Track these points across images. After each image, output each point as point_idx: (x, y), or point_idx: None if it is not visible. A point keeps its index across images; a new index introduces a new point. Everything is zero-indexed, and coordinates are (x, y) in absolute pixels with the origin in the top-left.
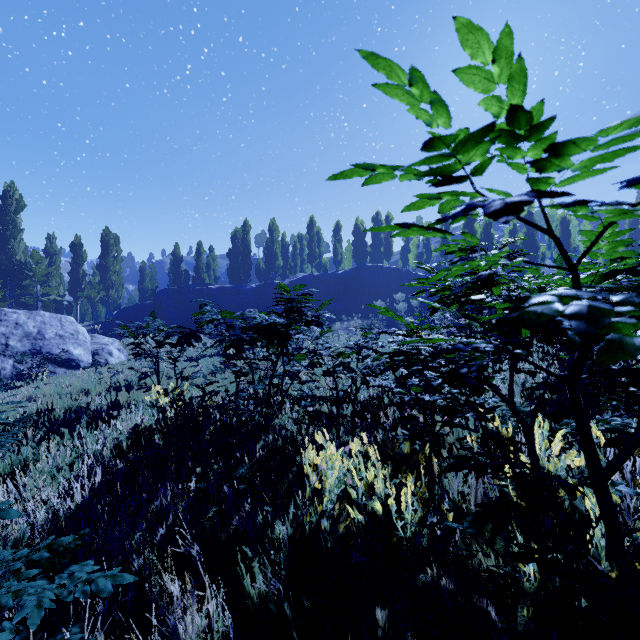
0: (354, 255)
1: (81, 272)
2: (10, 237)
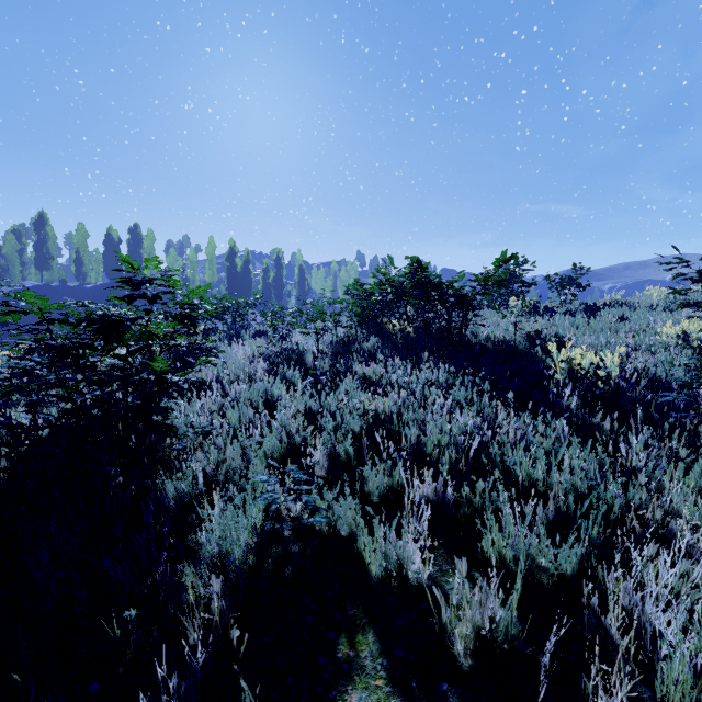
0: (106, 268)
1: None
2: None
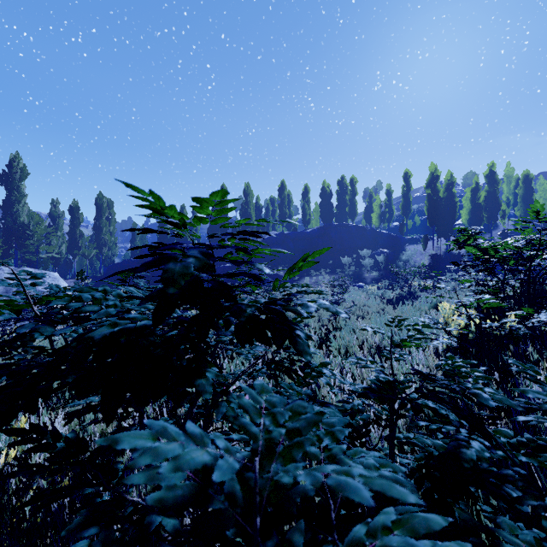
0: (321, 215)
1: (78, 232)
2: (15, 201)
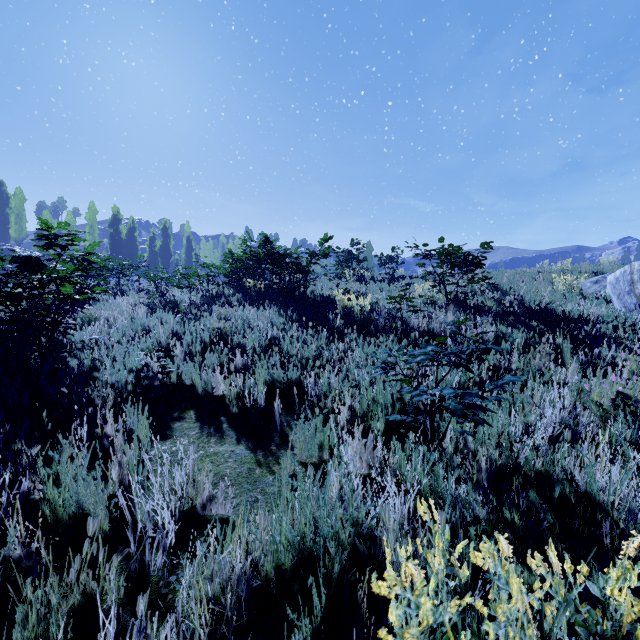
0: None
1: None
2: None
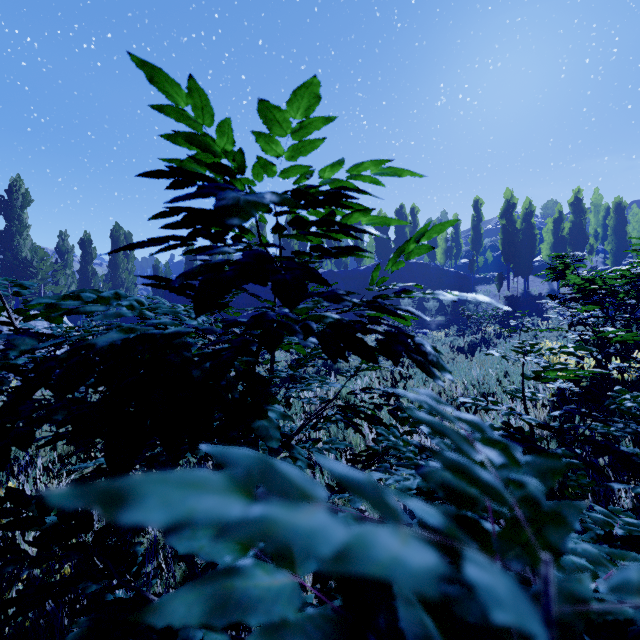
0: (377, 250)
1: (90, 270)
2: (16, 233)
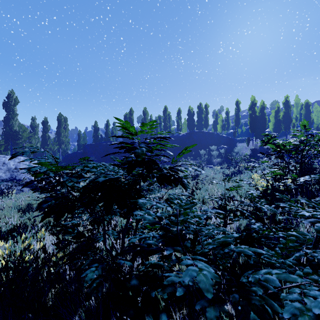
0: (188, 126)
1: (47, 136)
2: (11, 118)
